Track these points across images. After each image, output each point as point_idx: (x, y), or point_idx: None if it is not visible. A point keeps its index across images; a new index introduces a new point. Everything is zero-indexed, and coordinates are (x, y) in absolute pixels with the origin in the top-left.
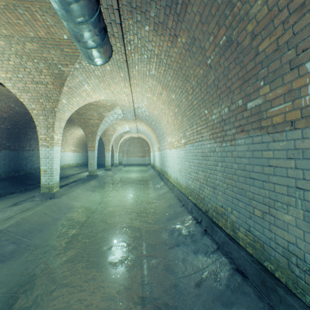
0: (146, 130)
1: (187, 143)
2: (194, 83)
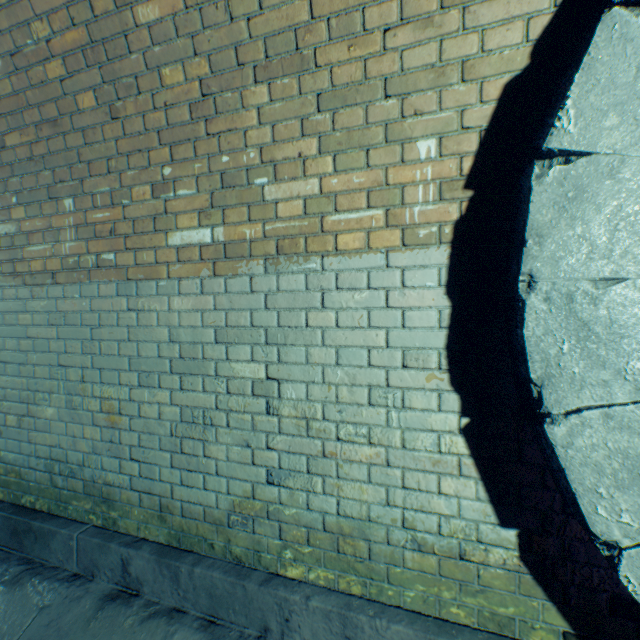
0: None
1: None
2: None
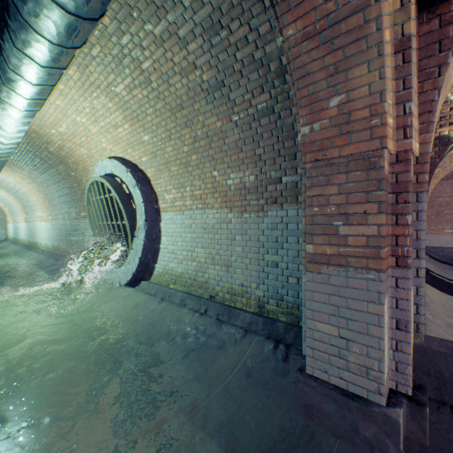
0: (4, 195)
1: (53, 219)
2: (54, 192)
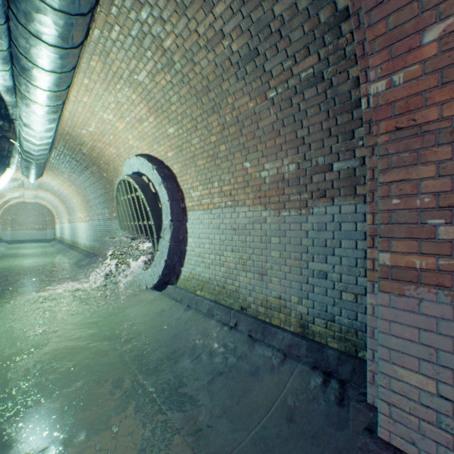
0: (51, 198)
1: (90, 220)
2: (90, 193)
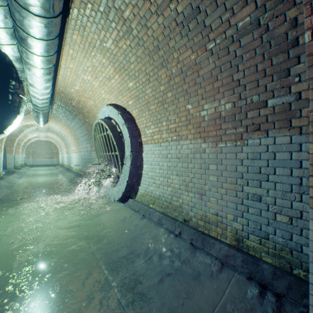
0: (56, 137)
1: (79, 152)
2: (79, 134)
